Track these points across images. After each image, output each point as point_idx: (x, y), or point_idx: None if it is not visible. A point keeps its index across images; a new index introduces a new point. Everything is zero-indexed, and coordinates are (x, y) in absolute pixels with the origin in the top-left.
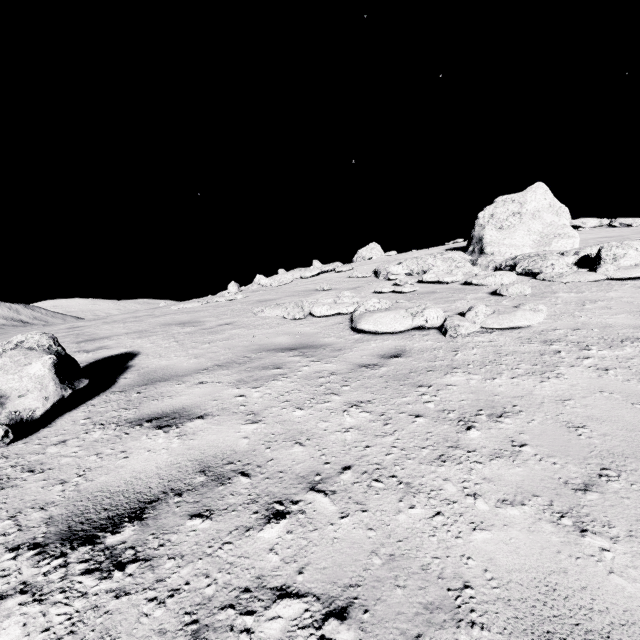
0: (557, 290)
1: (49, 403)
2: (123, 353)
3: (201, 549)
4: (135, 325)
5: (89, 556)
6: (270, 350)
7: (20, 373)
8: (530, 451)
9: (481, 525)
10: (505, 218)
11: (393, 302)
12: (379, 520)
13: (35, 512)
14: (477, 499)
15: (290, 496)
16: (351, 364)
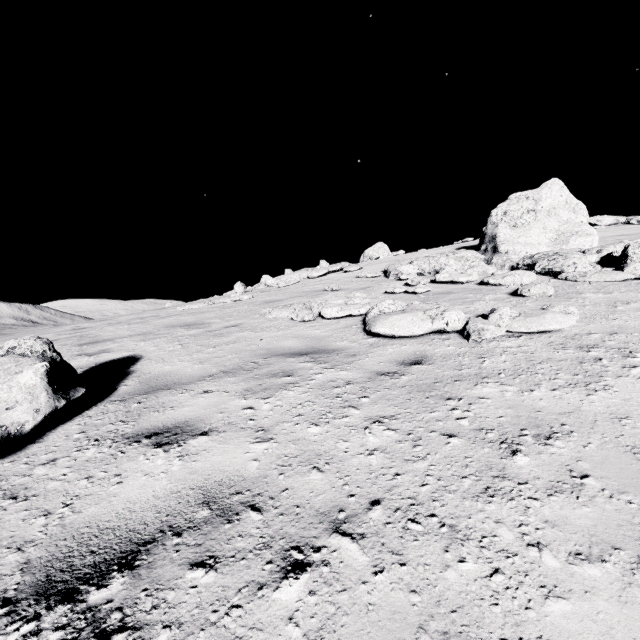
0: (582, 290)
1: (40, 416)
2: (125, 357)
3: (203, 614)
4: (139, 327)
5: (67, 620)
6: (279, 355)
7: (9, 382)
8: (595, 484)
9: (555, 590)
10: (519, 216)
11: (408, 303)
12: (423, 578)
13: (11, 554)
14: (542, 551)
15: (310, 540)
16: (368, 372)
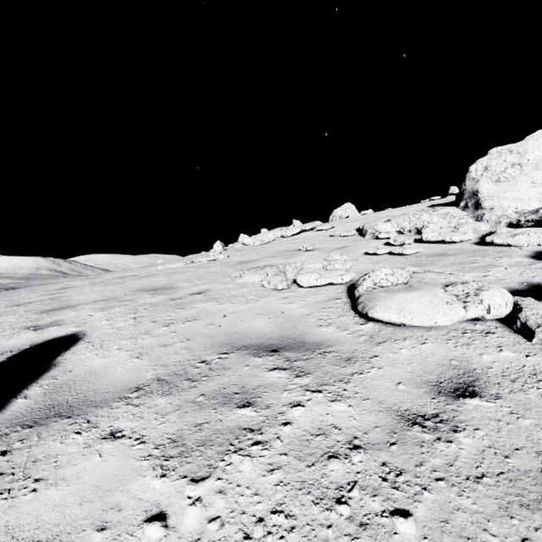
0: None
1: None
2: (67, 335)
3: None
4: (111, 289)
5: None
6: (241, 348)
7: None
8: None
9: None
10: (502, 170)
11: (409, 272)
12: None
13: None
14: None
15: None
16: (384, 410)
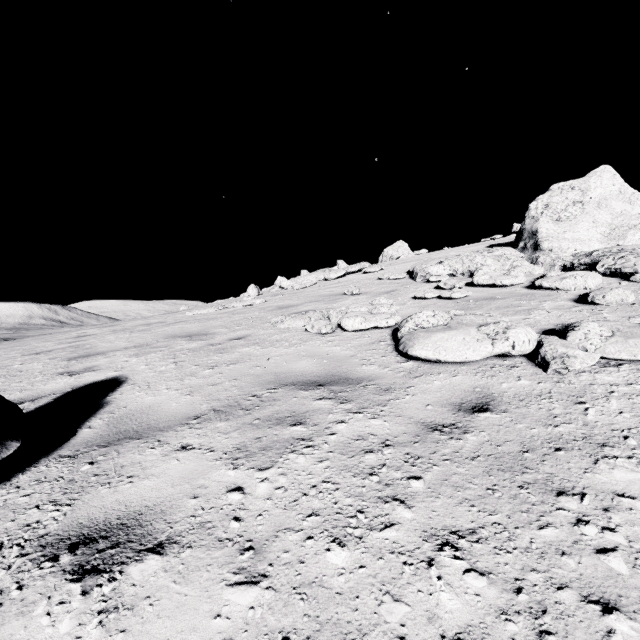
0: None
1: None
2: (108, 379)
3: None
4: (140, 336)
5: None
6: (288, 385)
7: None
8: None
9: None
10: (563, 208)
11: (451, 315)
12: None
13: None
14: None
15: None
16: (412, 422)
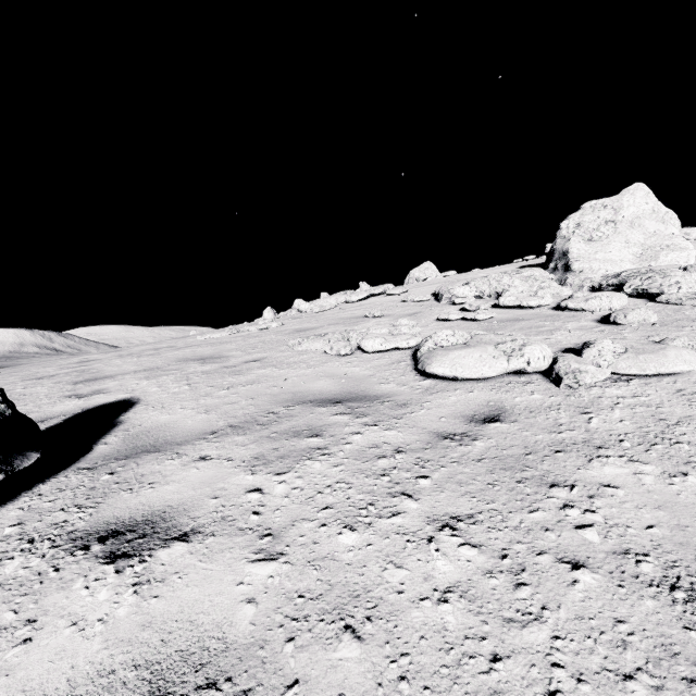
0: (695, 316)
1: None
2: (119, 401)
3: None
4: (149, 360)
5: None
6: (306, 402)
7: None
8: None
9: None
10: (595, 228)
11: (471, 334)
12: None
13: None
14: None
15: None
16: (425, 432)
